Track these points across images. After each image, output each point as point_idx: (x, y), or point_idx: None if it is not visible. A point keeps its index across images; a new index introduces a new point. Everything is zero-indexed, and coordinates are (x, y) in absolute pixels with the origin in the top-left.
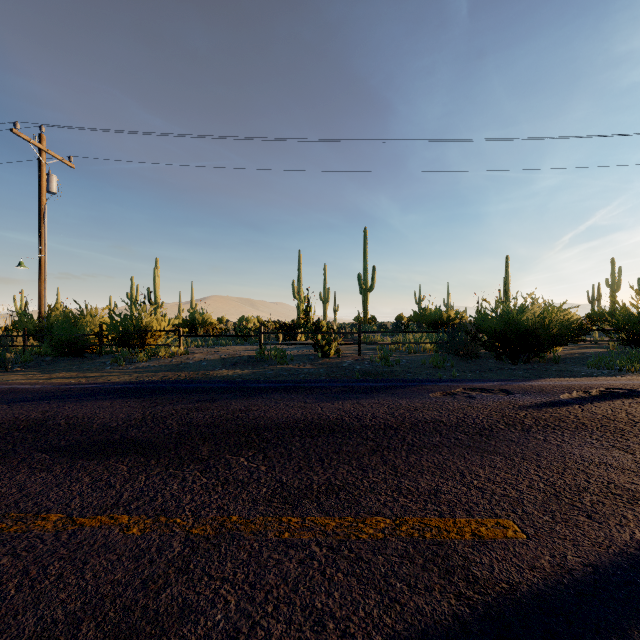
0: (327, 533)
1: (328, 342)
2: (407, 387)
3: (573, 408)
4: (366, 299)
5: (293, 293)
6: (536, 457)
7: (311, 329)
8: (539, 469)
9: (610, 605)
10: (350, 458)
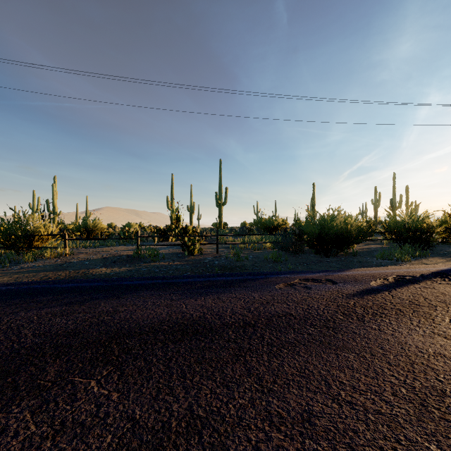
0: None
1: (193, 243)
2: (257, 280)
3: (385, 295)
4: (221, 210)
5: (167, 205)
6: (382, 351)
7: (180, 232)
8: (391, 367)
9: None
10: (213, 369)
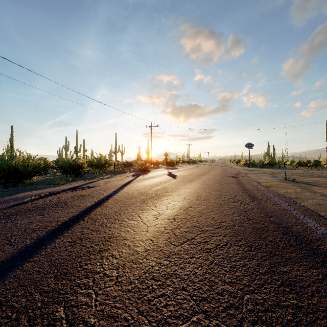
0: None
1: None
2: None
3: (28, 204)
4: None
5: None
6: None
7: None
8: None
9: (3, 271)
10: None
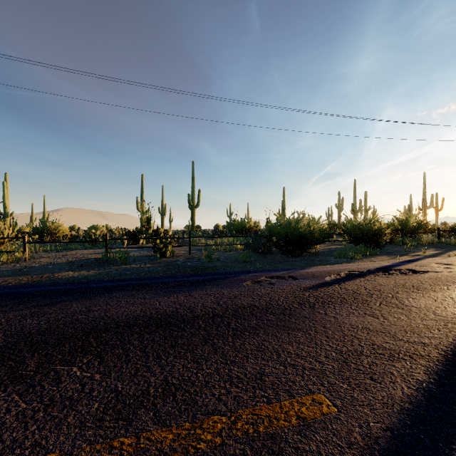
0: (164, 452)
1: (165, 245)
2: (227, 278)
3: (335, 287)
4: (194, 213)
5: (137, 207)
6: (324, 329)
7: (151, 235)
8: (328, 339)
9: None
10: (185, 351)
